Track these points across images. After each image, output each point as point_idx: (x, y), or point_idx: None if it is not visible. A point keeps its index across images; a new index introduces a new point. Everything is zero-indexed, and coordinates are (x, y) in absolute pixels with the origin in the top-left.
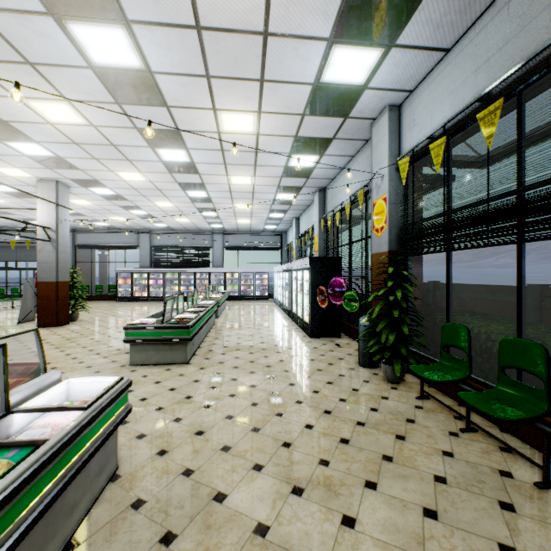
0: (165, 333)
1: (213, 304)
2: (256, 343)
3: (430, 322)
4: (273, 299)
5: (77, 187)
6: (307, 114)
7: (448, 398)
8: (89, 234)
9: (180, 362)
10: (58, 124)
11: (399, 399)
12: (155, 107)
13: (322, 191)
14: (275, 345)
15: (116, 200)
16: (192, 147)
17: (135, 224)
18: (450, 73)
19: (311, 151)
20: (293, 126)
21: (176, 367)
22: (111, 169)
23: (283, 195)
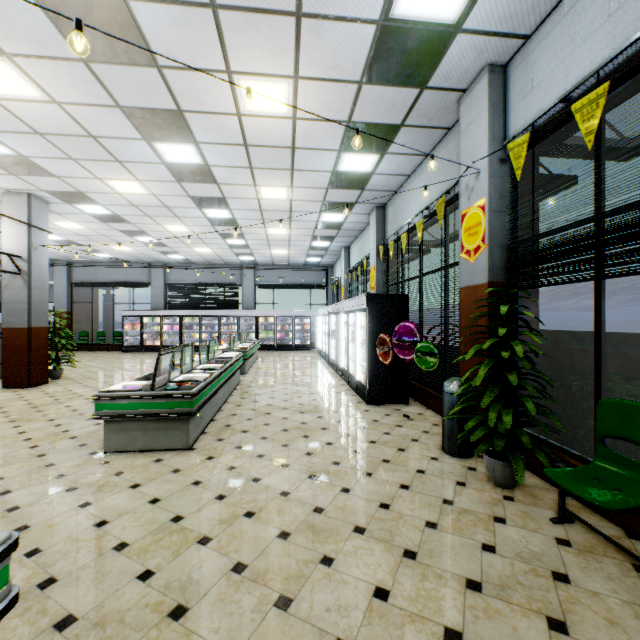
0: (156, 405)
1: (237, 357)
2: (293, 414)
3: (557, 390)
4: (316, 348)
5: (59, 203)
6: (367, 82)
7: (603, 520)
8: (88, 269)
9: (178, 448)
10: (4, 99)
11: (525, 522)
12: (140, 67)
13: (381, 209)
14: (318, 417)
15: (114, 222)
16: (203, 140)
17: (145, 255)
18: None
19: (369, 147)
20: (345, 103)
21: (171, 455)
22: (97, 175)
23: (330, 216)
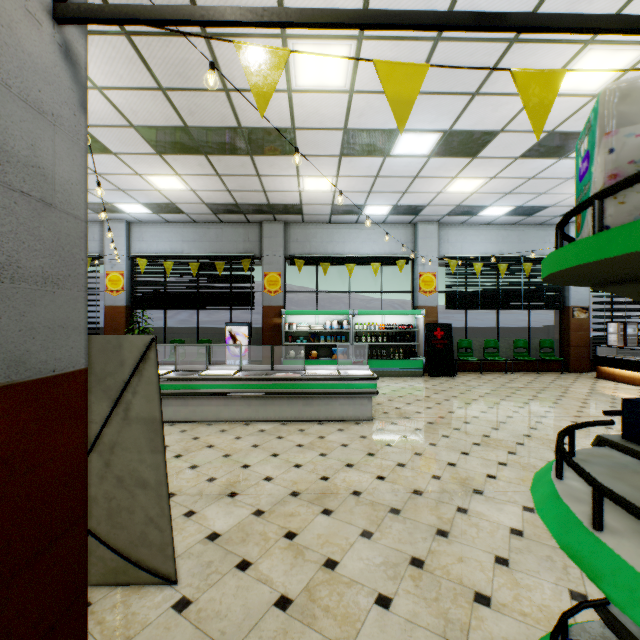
0: None
1: None
2: None
3: None
4: None
5: None
6: None
7: None
8: None
9: None
10: None
11: None
12: None
13: None
14: None
15: None
16: None
17: None
18: (170, 232)
19: None
20: None
21: None
22: None
23: None
